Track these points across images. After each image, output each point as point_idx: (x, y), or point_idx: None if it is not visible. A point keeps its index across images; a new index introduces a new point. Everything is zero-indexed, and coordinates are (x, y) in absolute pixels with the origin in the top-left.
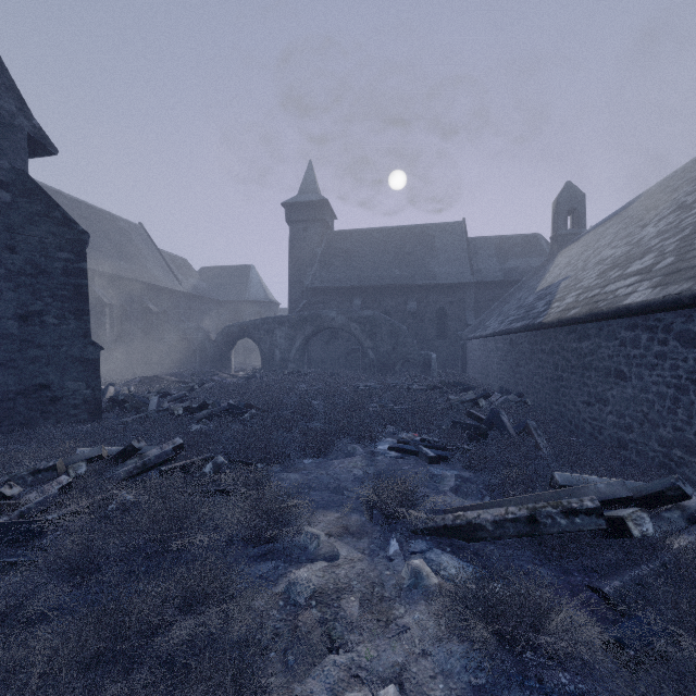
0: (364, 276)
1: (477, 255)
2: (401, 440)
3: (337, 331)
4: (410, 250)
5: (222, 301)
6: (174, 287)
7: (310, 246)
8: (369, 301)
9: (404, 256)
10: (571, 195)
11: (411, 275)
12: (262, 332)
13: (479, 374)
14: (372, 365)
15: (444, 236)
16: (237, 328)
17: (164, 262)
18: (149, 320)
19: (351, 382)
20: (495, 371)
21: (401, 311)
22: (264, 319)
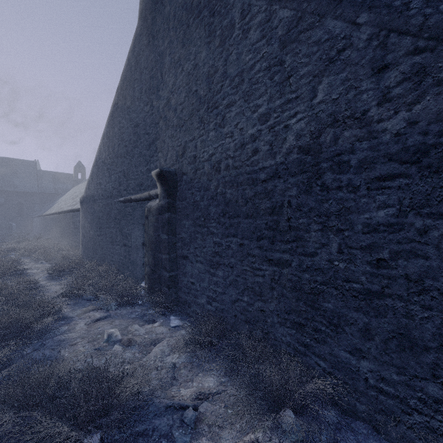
0: None
1: (42, 179)
2: None
3: None
4: (0, 171)
5: None
6: None
7: None
8: None
9: None
10: (80, 166)
11: (1, 185)
12: None
13: (36, 231)
14: None
15: (23, 167)
16: None
17: None
18: None
19: None
20: (39, 228)
21: None
22: None
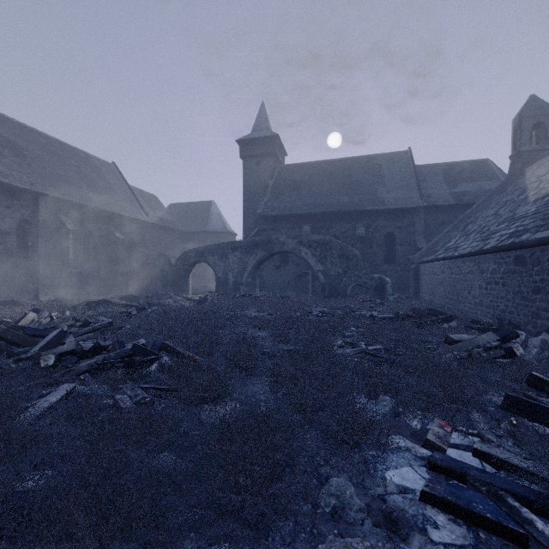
0: (313, 204)
1: (425, 181)
2: (441, 463)
3: (287, 256)
4: (357, 179)
5: (186, 232)
6: (140, 218)
7: (262, 178)
8: (318, 227)
9: (351, 184)
10: (537, 108)
11: (359, 202)
12: (216, 257)
13: (441, 299)
14: (323, 289)
15: (390, 165)
16: (194, 254)
17: (133, 196)
18: (115, 246)
19: (303, 306)
20: (477, 297)
21: (350, 236)
22: (218, 244)
